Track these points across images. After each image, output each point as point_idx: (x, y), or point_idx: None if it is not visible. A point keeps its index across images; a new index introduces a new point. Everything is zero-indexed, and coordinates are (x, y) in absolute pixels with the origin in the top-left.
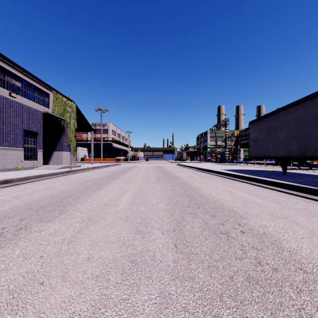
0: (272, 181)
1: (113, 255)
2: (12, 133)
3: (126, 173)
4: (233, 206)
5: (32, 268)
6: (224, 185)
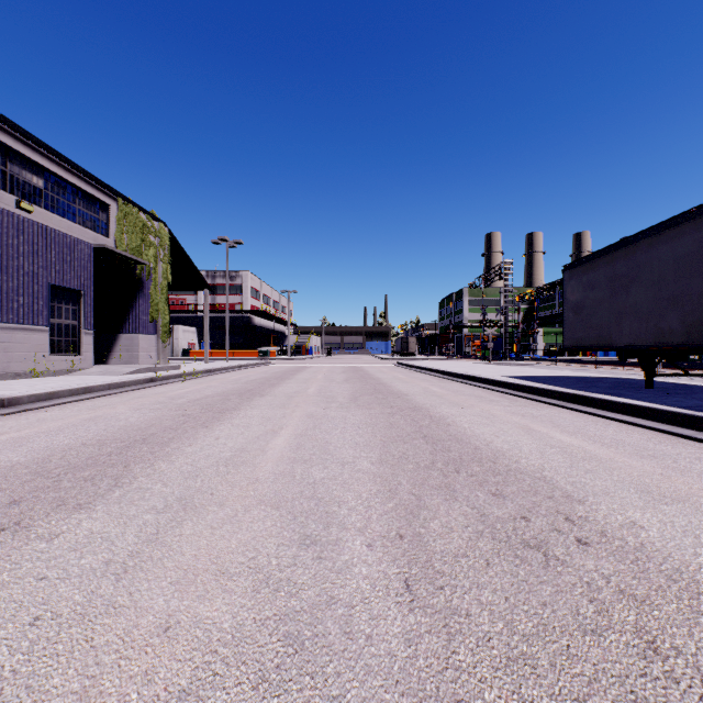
0: (625, 403)
1: (235, 617)
2: (22, 294)
3: (281, 384)
4: (543, 468)
5: (0, 660)
6: (510, 412)
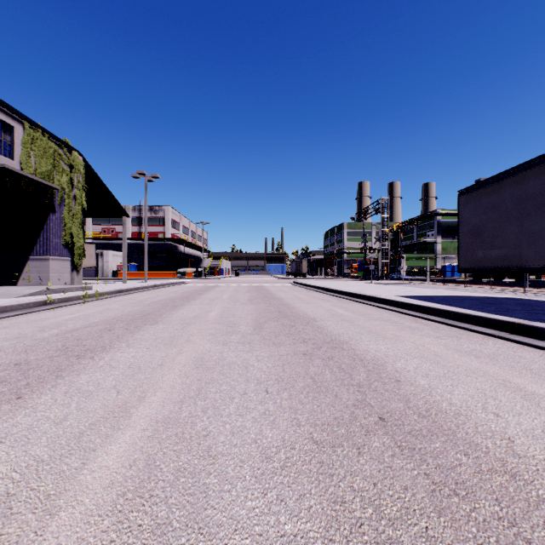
0: None
1: None
2: None
3: (184, 306)
4: None
5: None
6: (451, 348)
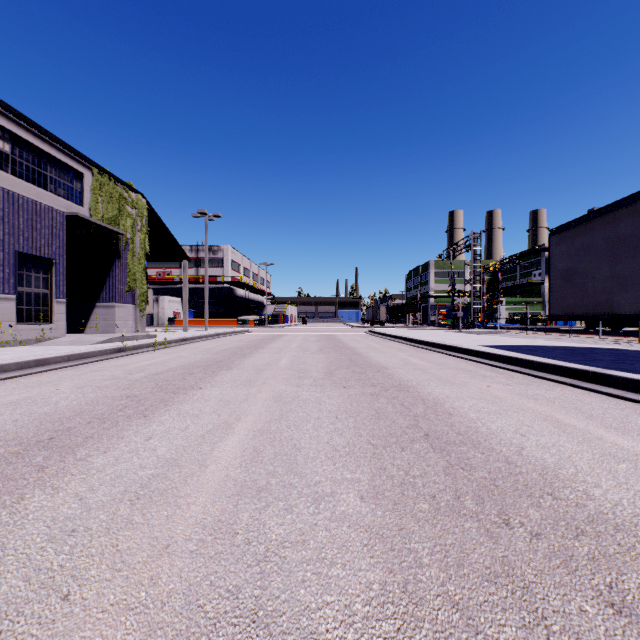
0: None
1: None
2: None
3: (253, 354)
4: None
5: None
6: (515, 392)
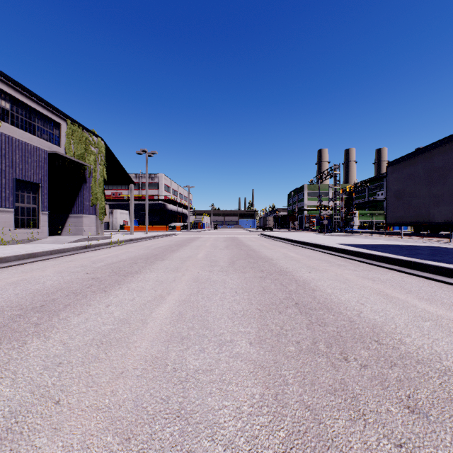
0: None
1: None
2: None
3: (179, 250)
4: (438, 354)
5: None
6: (360, 276)
